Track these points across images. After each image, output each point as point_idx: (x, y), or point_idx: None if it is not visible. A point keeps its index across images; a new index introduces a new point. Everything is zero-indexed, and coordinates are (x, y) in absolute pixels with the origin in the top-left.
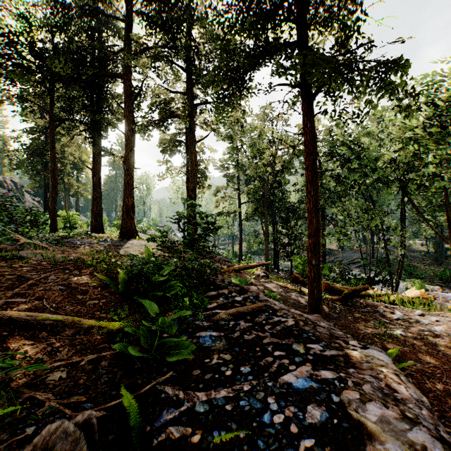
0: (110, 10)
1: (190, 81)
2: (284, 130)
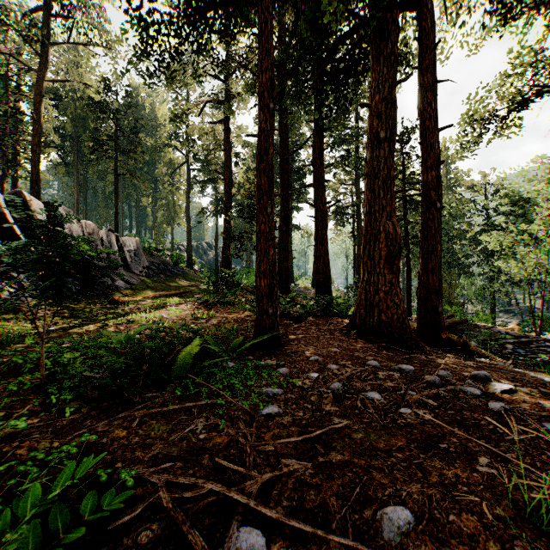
0: (298, 128)
1: (357, 176)
2: (456, 178)
